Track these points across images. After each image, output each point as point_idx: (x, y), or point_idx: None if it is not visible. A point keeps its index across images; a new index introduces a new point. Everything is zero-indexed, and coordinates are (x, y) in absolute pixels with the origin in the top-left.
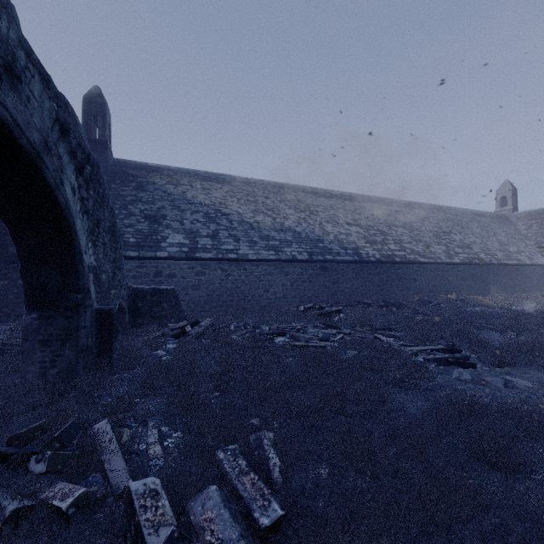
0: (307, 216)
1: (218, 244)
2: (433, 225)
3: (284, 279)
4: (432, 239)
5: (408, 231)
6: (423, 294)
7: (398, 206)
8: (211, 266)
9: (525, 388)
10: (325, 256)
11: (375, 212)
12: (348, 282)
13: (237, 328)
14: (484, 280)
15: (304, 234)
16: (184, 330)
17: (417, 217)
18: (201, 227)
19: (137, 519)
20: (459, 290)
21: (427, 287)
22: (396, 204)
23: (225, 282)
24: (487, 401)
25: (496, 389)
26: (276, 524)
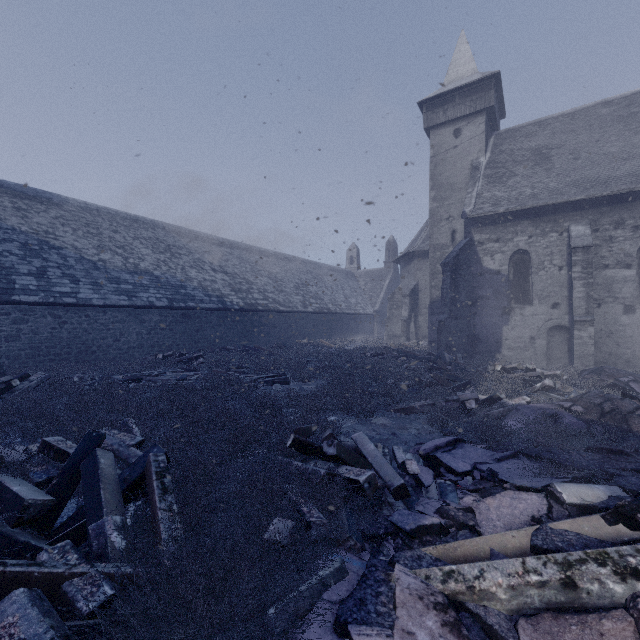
0: (168, 258)
1: (48, 285)
2: (295, 277)
3: (139, 327)
4: (292, 290)
5: (272, 281)
6: (283, 339)
7: (266, 256)
8: (37, 312)
9: (308, 389)
10: (187, 303)
11: (243, 259)
12: (213, 330)
13: (82, 380)
14: (331, 326)
15: (164, 278)
16: (10, 385)
17: (282, 268)
18: (19, 262)
19: (56, 447)
20: (312, 335)
21: (286, 333)
22: (264, 253)
23: (59, 331)
24: (283, 397)
25: (294, 392)
26: (140, 443)
